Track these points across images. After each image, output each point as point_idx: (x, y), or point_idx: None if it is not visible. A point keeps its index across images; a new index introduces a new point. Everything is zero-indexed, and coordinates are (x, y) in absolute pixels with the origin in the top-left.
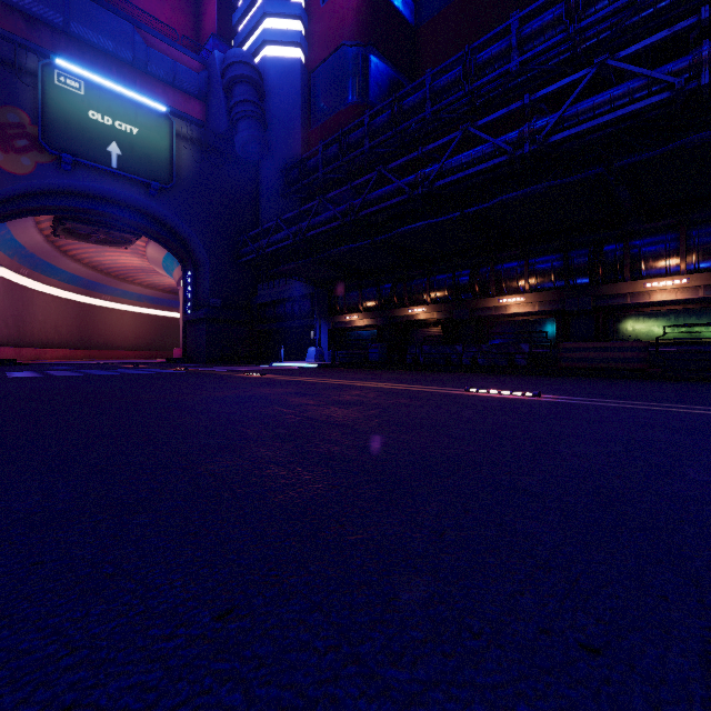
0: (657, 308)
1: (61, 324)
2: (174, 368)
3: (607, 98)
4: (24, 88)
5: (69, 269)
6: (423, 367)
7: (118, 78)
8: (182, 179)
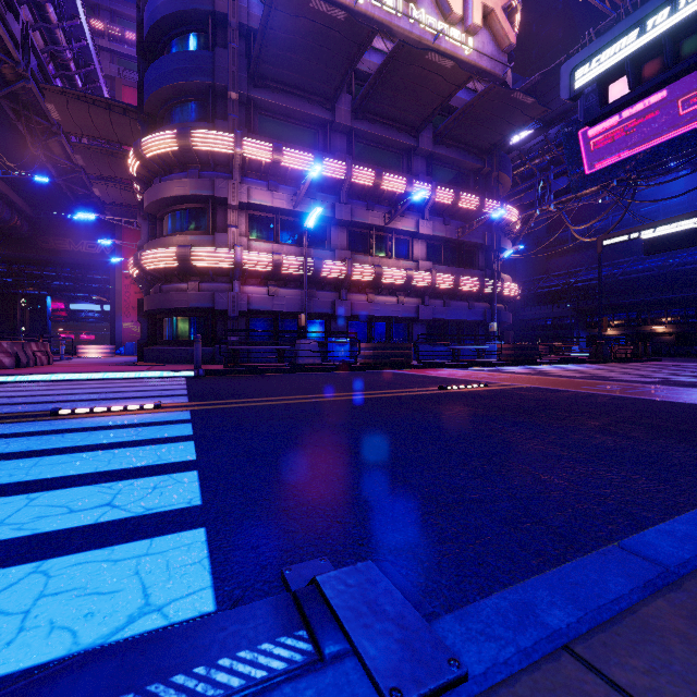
0: None
1: None
2: None
3: None
4: None
5: None
6: (676, 355)
7: None
8: None
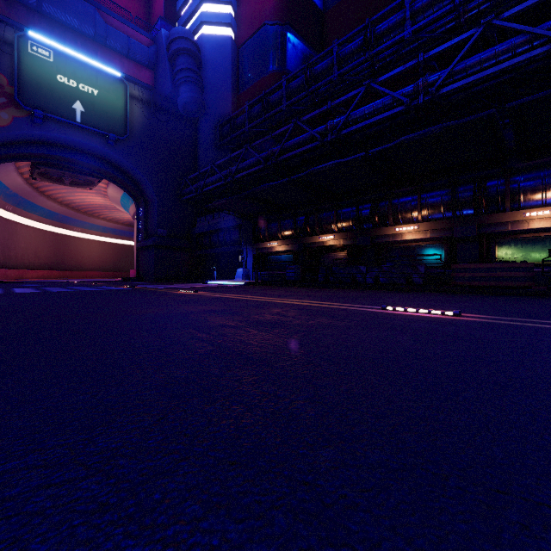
0: (534, 234)
1: (40, 251)
2: (124, 285)
3: (492, 53)
4: (3, 55)
5: (46, 206)
6: (333, 285)
7: (82, 50)
8: (135, 132)
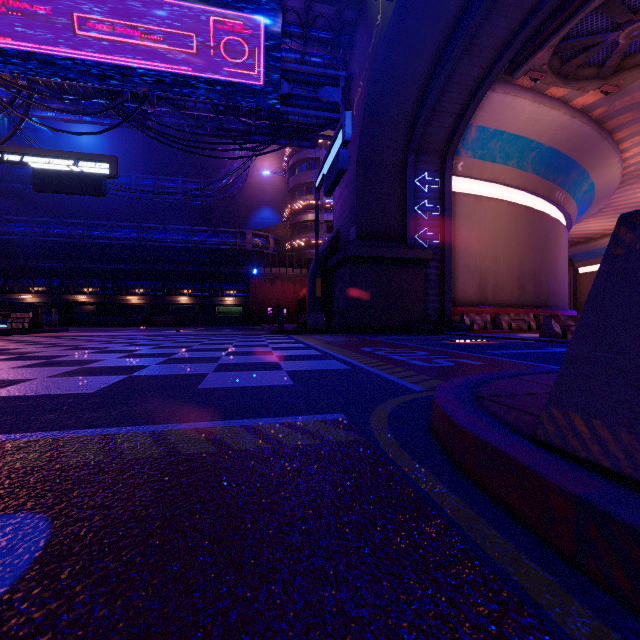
0: (182, 305)
1: None
2: None
3: (167, 238)
4: None
5: None
6: (95, 325)
7: None
8: None
